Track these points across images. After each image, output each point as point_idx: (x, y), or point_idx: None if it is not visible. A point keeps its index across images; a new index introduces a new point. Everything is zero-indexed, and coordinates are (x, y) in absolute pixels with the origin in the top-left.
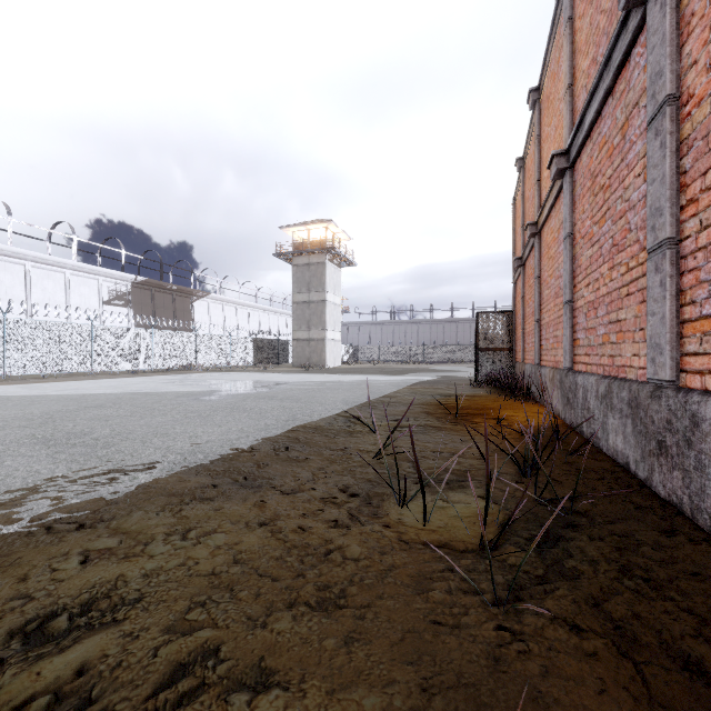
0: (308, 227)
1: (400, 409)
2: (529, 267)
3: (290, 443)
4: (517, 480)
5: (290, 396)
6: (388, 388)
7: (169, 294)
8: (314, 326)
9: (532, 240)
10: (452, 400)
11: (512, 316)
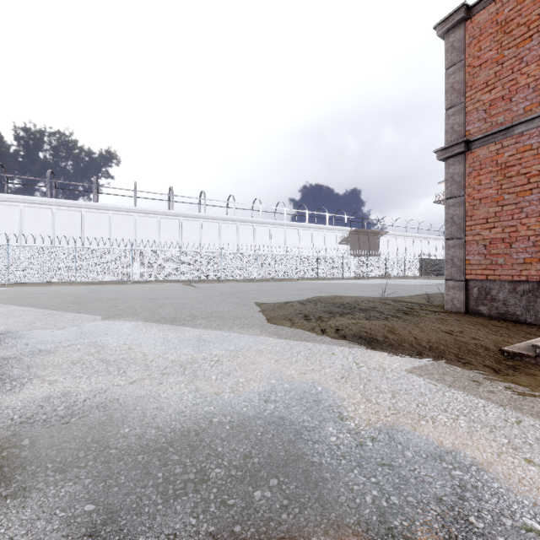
0: None
1: None
2: None
3: None
4: None
5: None
6: None
7: (366, 235)
8: None
9: None
10: None
11: None
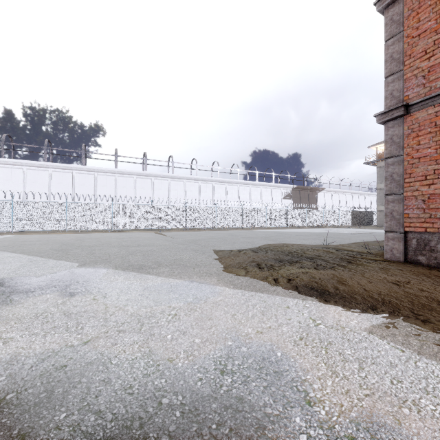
0: None
1: None
2: None
3: None
4: None
5: (381, 235)
6: None
7: (306, 191)
8: None
9: None
10: None
11: None
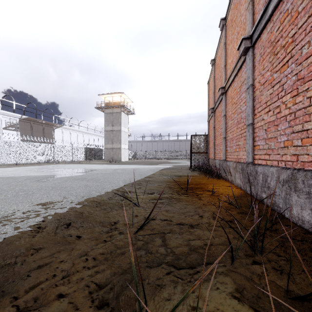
0: (112, 95)
1: (155, 185)
2: (218, 112)
3: (74, 219)
4: (251, 258)
5: (94, 177)
6: (149, 172)
7: (40, 125)
8: (115, 142)
9: (221, 97)
10: (182, 179)
11: (207, 137)
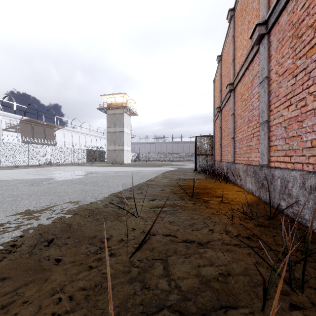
0: (114, 96)
1: (157, 190)
2: (225, 111)
3: (58, 234)
4: (286, 298)
5: (93, 181)
6: (151, 175)
7: (42, 127)
8: (117, 143)
9: (229, 95)
10: (187, 182)
11: (213, 138)
